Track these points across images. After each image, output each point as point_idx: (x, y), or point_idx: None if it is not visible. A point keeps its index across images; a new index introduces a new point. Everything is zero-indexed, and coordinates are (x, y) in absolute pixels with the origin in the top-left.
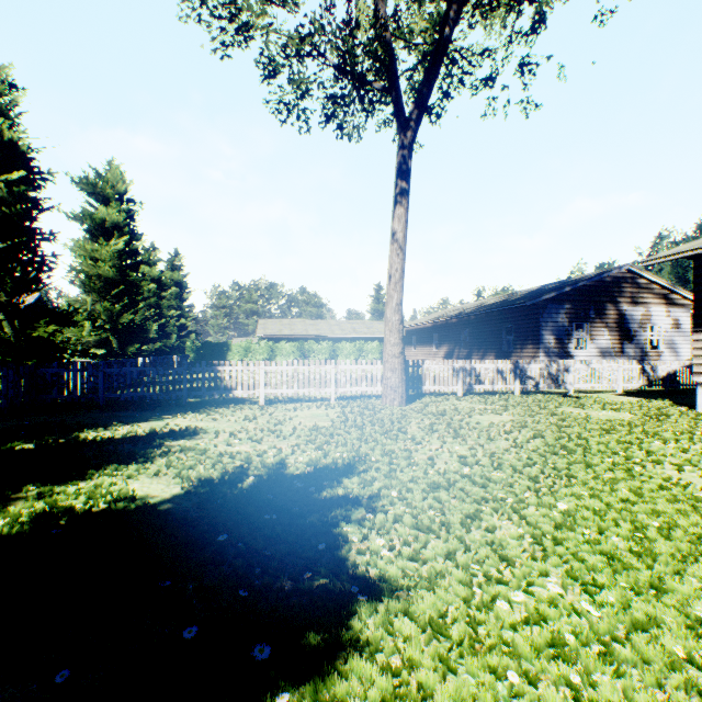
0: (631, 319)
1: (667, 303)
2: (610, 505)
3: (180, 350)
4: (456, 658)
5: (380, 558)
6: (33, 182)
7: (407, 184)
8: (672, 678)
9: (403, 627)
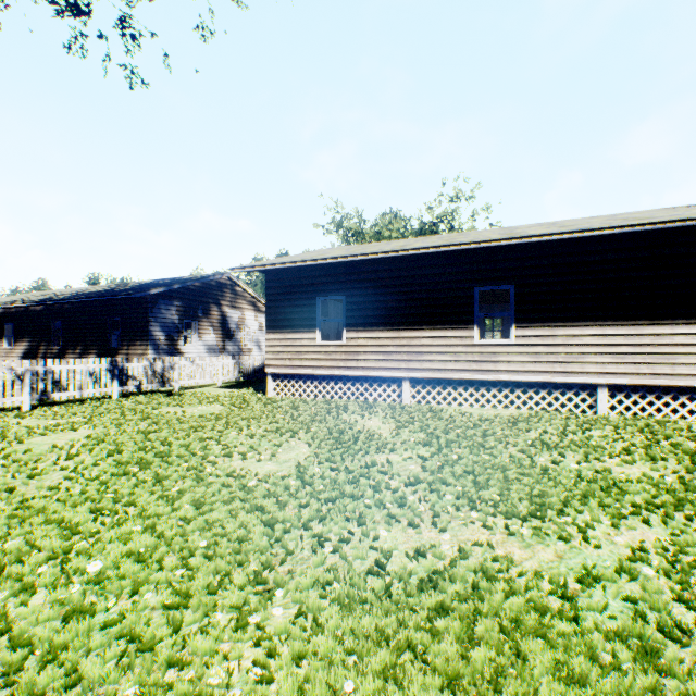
0: (232, 321)
1: (256, 309)
2: (165, 534)
3: None
4: None
5: None
6: None
7: None
8: None
9: None
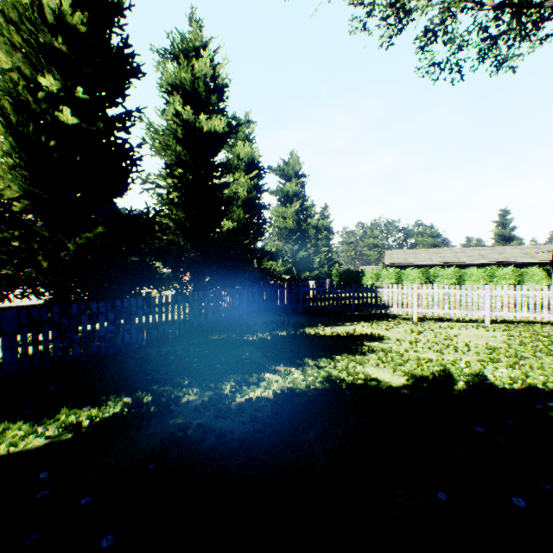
0: None
1: None
2: None
3: (327, 276)
4: None
5: None
6: (259, 176)
7: None
8: None
9: None
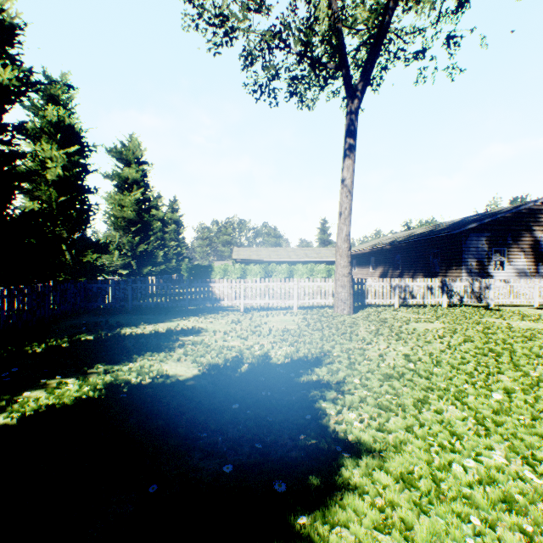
0: None
1: None
2: (539, 397)
3: (177, 271)
4: (426, 504)
5: (353, 428)
6: (83, 153)
7: (354, 141)
8: None
9: (381, 478)
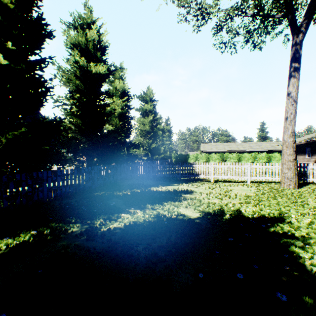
0: None
1: None
2: None
3: (169, 157)
4: None
5: None
6: (128, 100)
7: (298, 64)
8: None
9: None
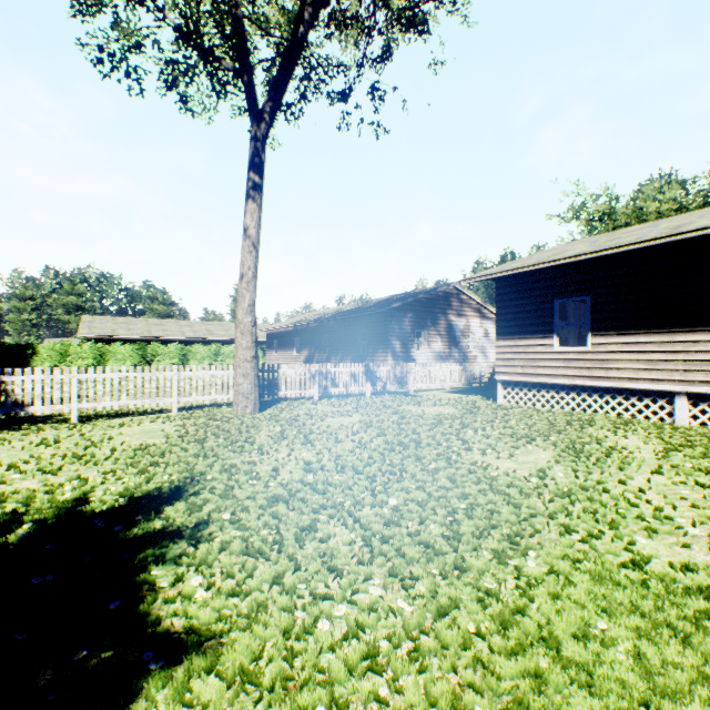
0: (457, 328)
1: (481, 316)
2: (431, 494)
3: None
4: (265, 709)
5: (194, 603)
6: None
7: (261, 179)
8: (464, 658)
9: (204, 691)
